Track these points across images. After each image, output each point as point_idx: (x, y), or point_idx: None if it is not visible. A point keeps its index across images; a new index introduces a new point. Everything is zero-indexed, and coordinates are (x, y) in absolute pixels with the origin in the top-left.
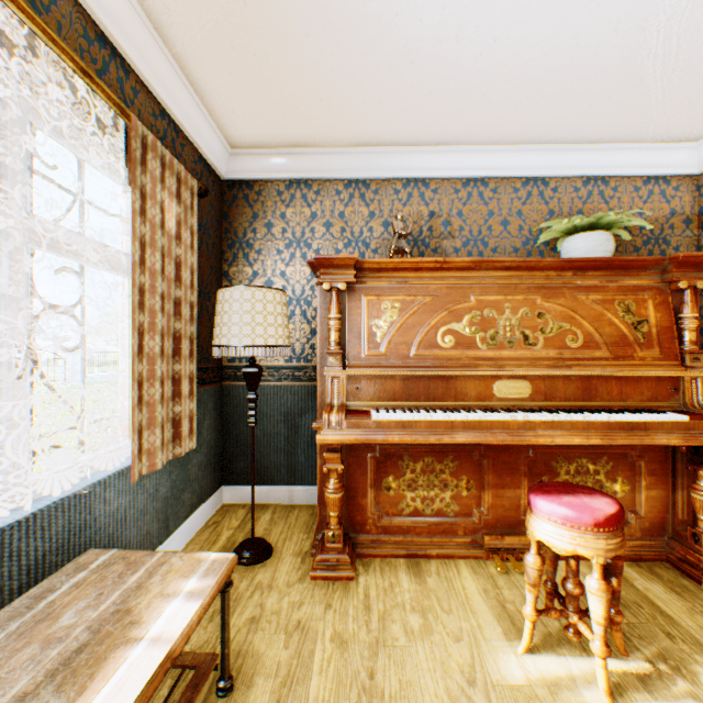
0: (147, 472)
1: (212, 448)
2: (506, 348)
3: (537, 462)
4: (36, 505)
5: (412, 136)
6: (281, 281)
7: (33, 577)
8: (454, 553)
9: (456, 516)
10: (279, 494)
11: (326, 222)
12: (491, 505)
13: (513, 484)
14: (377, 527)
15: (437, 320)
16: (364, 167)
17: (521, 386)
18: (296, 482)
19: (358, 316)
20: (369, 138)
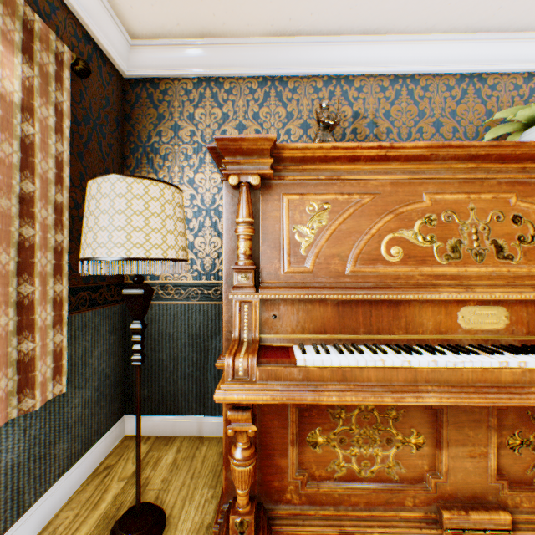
0: None
1: (107, 378)
2: (474, 263)
3: (508, 411)
4: None
5: (337, 18)
6: (189, 190)
7: None
8: (402, 533)
9: (402, 481)
10: (187, 425)
11: (239, 124)
12: (449, 468)
13: (478, 441)
14: (300, 496)
15: (380, 225)
16: (280, 61)
17: (495, 313)
18: (205, 412)
19: (275, 221)
20: (287, 22)
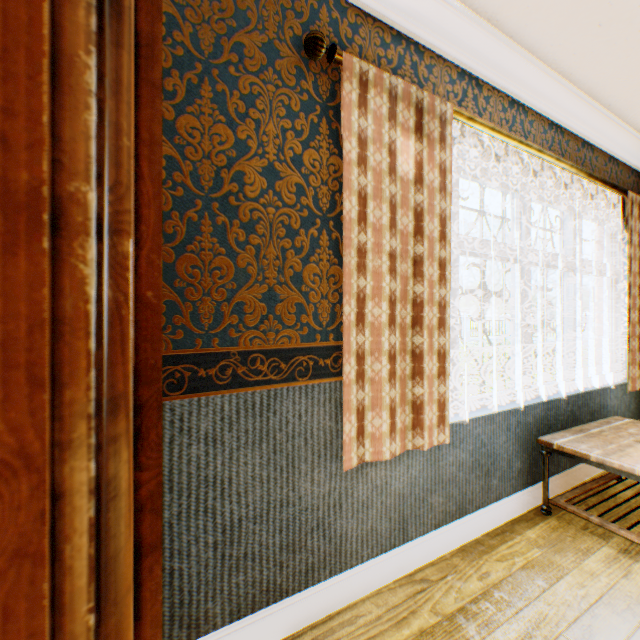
0: (629, 390)
1: None
2: None
3: None
4: (588, 388)
5: None
6: None
7: (590, 418)
8: None
9: None
10: None
11: None
12: None
13: None
14: None
15: None
16: None
17: None
18: None
19: None
20: None
